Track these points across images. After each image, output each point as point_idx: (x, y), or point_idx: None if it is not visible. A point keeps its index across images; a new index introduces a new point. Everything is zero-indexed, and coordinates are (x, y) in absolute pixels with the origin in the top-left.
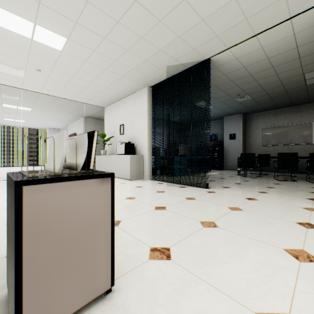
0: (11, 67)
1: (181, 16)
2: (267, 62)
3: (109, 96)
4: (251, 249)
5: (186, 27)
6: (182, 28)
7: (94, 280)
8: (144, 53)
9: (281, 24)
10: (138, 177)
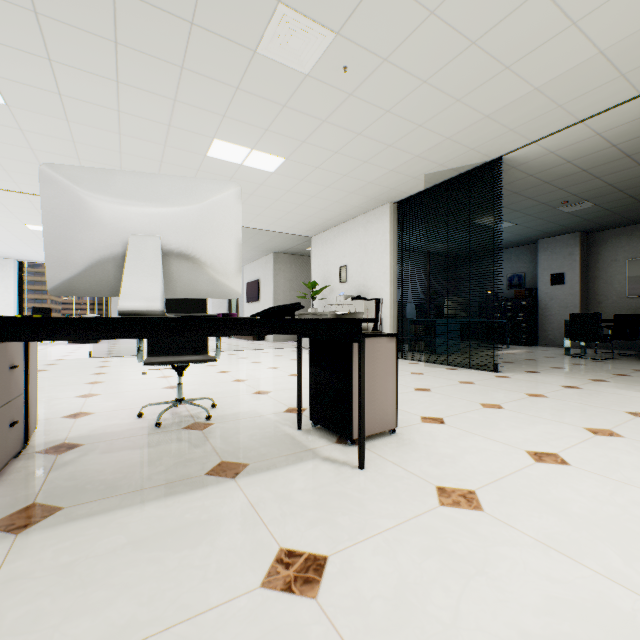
0: None
1: (452, 117)
2: (613, 150)
3: (323, 220)
4: (540, 425)
5: (460, 127)
6: (453, 129)
7: (386, 416)
8: (391, 162)
9: (625, 103)
10: None
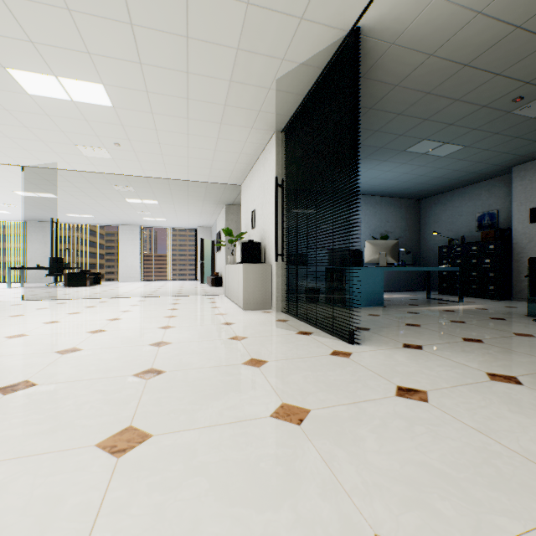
0: (91, 148)
1: None
2: None
3: (231, 164)
4: None
5: None
6: None
7: None
8: (218, 67)
9: None
10: (261, 306)
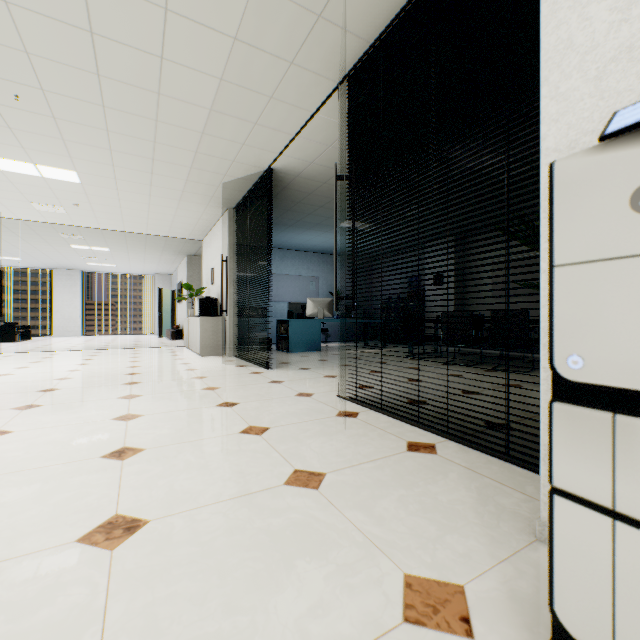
0: (46, 205)
1: (173, 134)
2: None
3: (191, 225)
4: (101, 411)
5: (192, 142)
6: (189, 144)
7: None
8: (177, 173)
9: (312, 120)
10: (216, 352)
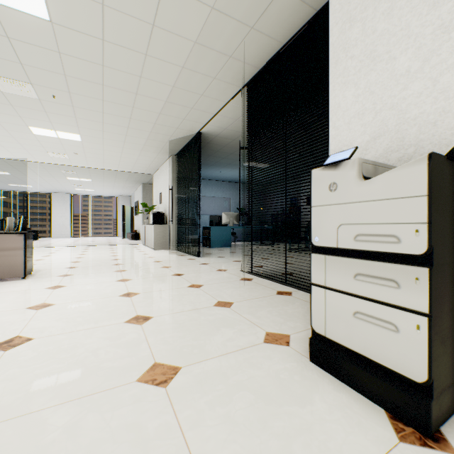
0: (57, 154)
1: (142, 114)
2: None
3: (147, 165)
4: (108, 278)
5: (153, 118)
6: (151, 119)
7: (16, 271)
8: (142, 135)
9: (226, 106)
10: (164, 247)
